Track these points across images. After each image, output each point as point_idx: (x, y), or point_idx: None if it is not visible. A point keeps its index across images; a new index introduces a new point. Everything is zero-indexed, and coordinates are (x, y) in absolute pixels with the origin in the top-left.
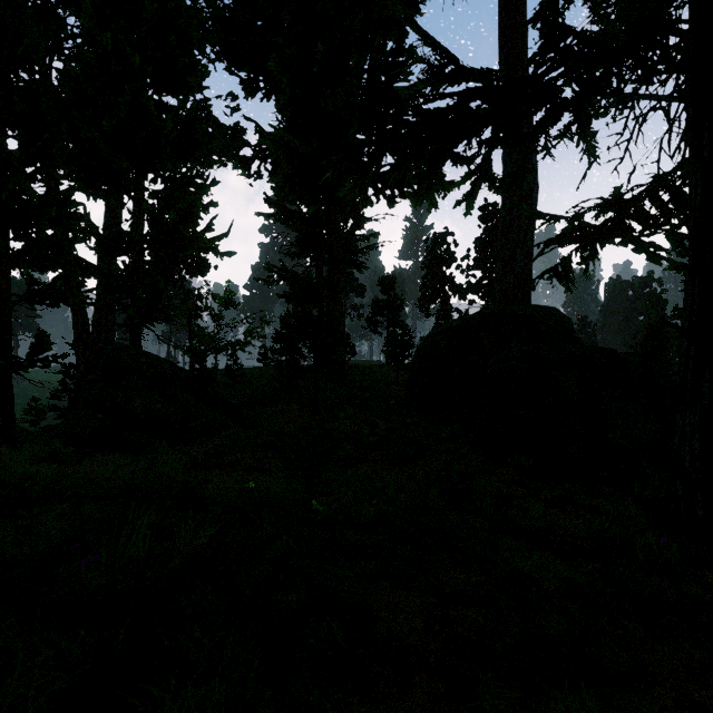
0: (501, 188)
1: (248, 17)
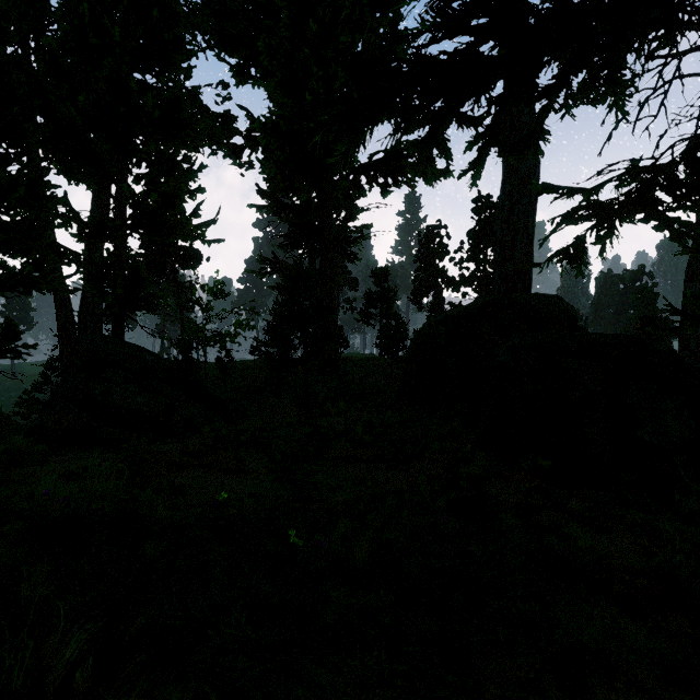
0: (512, 155)
1: (239, 0)
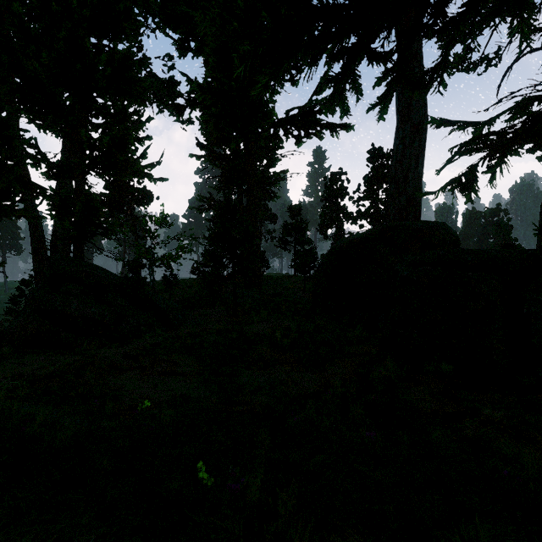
0: (418, 88)
1: None
